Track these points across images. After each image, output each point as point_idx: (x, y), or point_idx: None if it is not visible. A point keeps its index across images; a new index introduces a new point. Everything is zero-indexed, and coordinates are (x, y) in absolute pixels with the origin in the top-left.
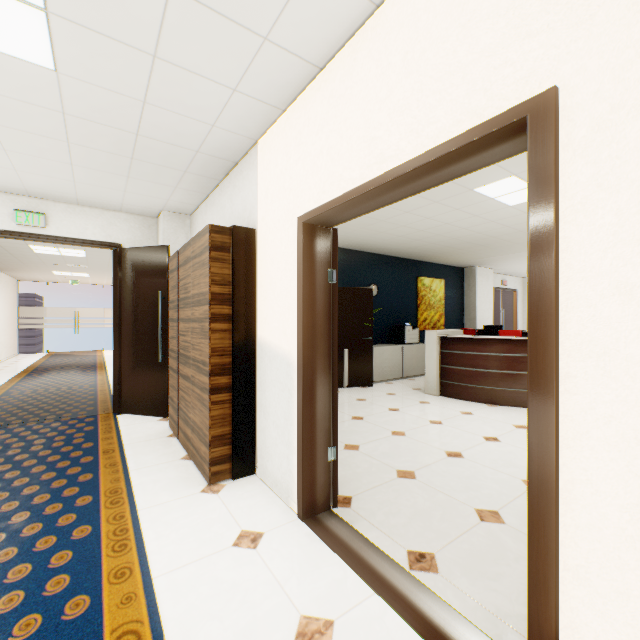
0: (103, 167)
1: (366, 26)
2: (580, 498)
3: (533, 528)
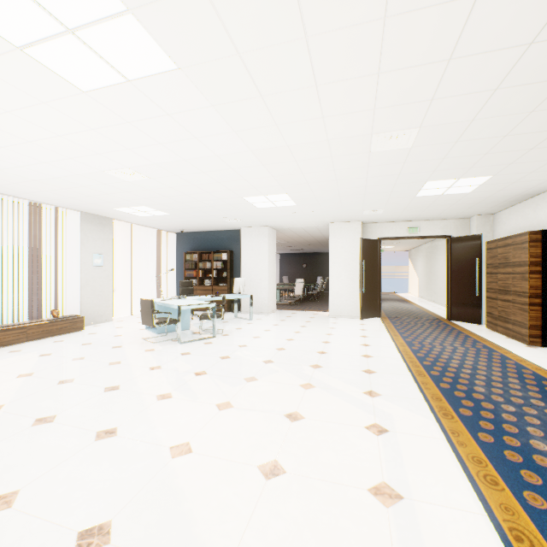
0: (459, 208)
1: None
2: None
3: None
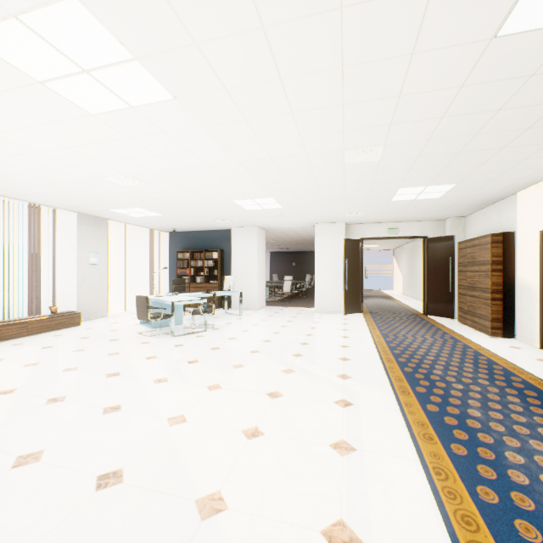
0: (433, 211)
1: None
2: None
3: None
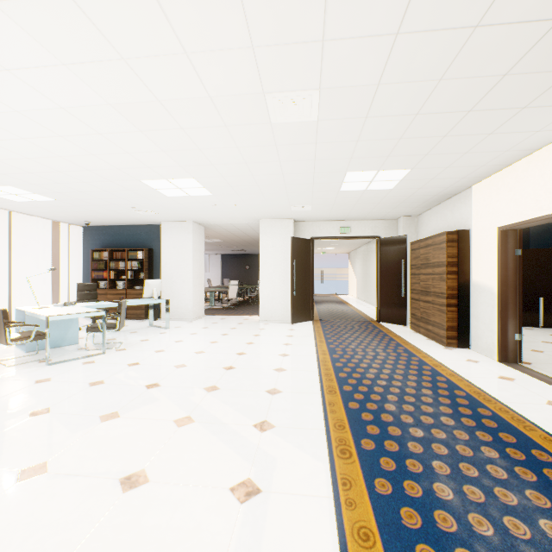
0: (386, 207)
1: (533, 154)
2: None
3: None
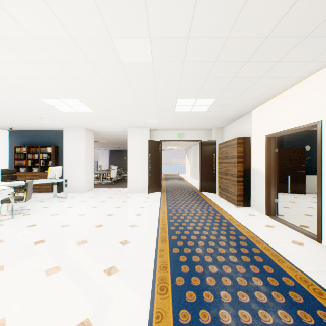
0: (203, 122)
1: (284, 92)
2: (325, 194)
3: (317, 201)
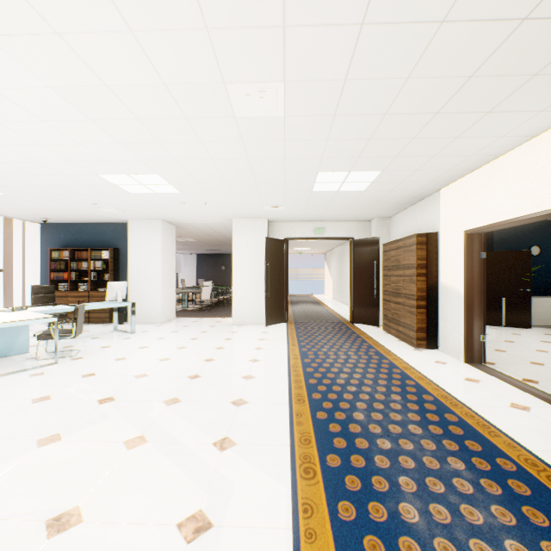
0: (358, 208)
1: (497, 160)
2: None
3: None
